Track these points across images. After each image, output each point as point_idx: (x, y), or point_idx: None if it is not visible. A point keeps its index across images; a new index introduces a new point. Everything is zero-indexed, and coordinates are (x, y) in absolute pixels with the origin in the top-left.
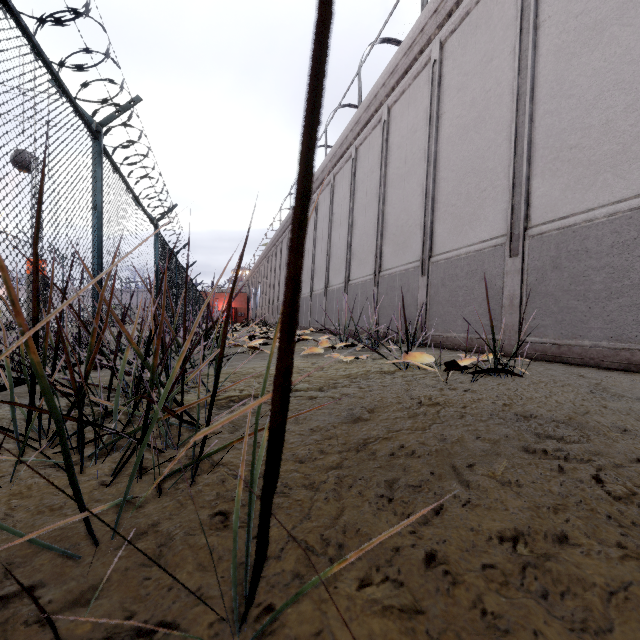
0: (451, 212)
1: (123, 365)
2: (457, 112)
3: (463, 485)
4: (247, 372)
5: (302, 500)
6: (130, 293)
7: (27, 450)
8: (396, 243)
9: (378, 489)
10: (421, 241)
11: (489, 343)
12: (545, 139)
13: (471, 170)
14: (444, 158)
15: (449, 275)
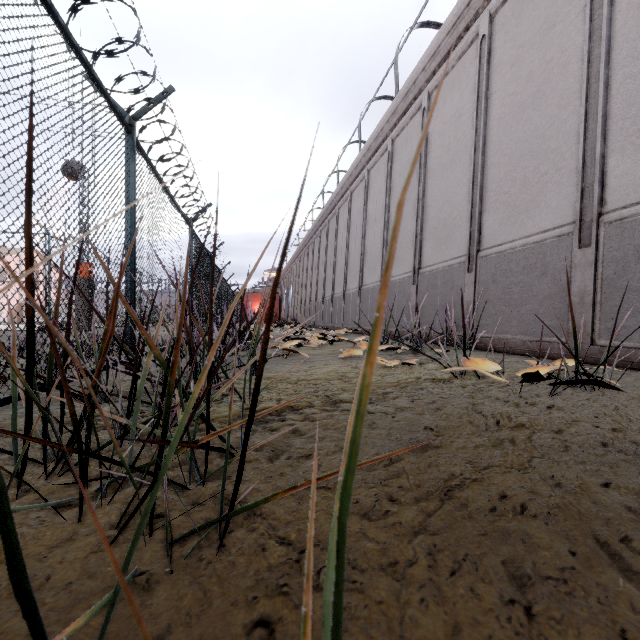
0: (503, 201)
1: (144, 375)
2: (510, 89)
3: (631, 580)
4: (283, 377)
5: (385, 603)
6: (169, 294)
7: (30, 478)
8: (438, 237)
9: (500, 585)
10: (467, 234)
11: (570, 348)
12: (626, 108)
13: (528, 152)
14: (495, 142)
15: (501, 270)
